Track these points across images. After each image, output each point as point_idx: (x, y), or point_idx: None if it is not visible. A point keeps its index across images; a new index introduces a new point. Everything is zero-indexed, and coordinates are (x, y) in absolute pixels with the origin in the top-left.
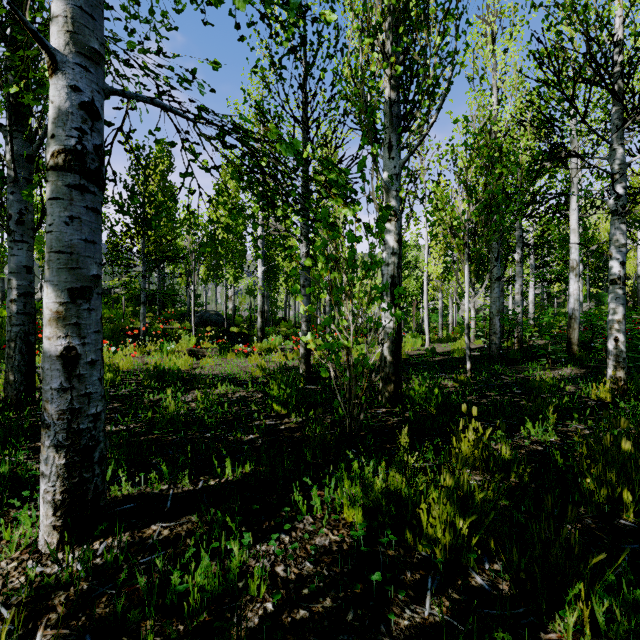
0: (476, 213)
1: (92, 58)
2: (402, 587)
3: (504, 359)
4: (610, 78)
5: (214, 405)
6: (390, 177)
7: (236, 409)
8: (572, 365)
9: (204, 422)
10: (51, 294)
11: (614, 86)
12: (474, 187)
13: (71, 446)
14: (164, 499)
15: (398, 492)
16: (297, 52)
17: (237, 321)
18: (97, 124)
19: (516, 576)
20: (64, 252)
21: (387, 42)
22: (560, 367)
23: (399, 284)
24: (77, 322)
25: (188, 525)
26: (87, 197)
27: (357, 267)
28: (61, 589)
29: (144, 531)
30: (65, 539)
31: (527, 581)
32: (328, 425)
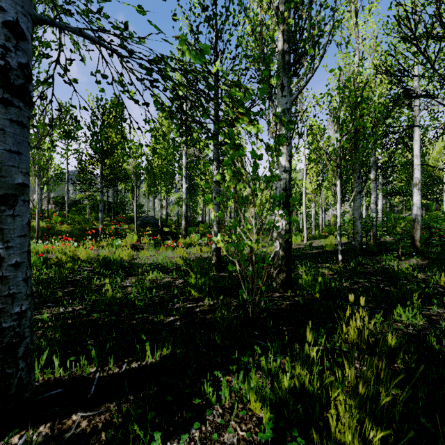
0: (347, 141)
1: None
2: None
3: (364, 252)
4: None
5: (144, 290)
6: (282, 111)
7: (162, 293)
8: (417, 257)
9: (135, 305)
10: None
11: None
12: (345, 121)
13: None
14: (90, 383)
15: (301, 385)
16: (210, 21)
17: (168, 223)
18: (22, 44)
19: None
20: None
21: (280, 5)
22: (408, 258)
23: (289, 195)
24: None
25: (106, 415)
26: (11, 110)
27: (259, 179)
28: None
29: (64, 422)
30: None
31: None
32: (234, 308)
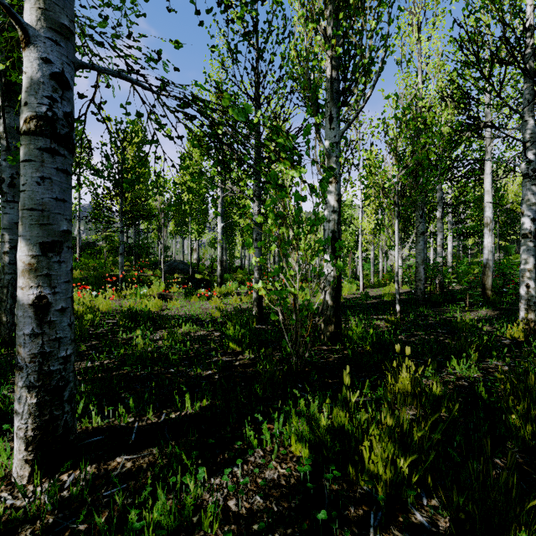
0: (405, 176)
1: (62, 33)
2: (346, 523)
3: (428, 302)
4: (523, 58)
5: (178, 343)
6: (331, 145)
7: (197, 346)
8: (487, 307)
9: (169, 359)
10: (24, 248)
11: (526, 65)
12: (403, 154)
13: (42, 386)
14: (129, 431)
15: (341, 428)
16: (250, 39)
17: (200, 269)
18: (67, 93)
19: (455, 516)
20: (36, 209)
21: (328, 28)
22: (476, 309)
23: (339, 238)
24: (48, 273)
25: (149, 457)
26: (57, 159)
27: (303, 223)
28: (28, 523)
29: (109, 463)
30: (35, 473)
31: (466, 521)
32: (277, 361)
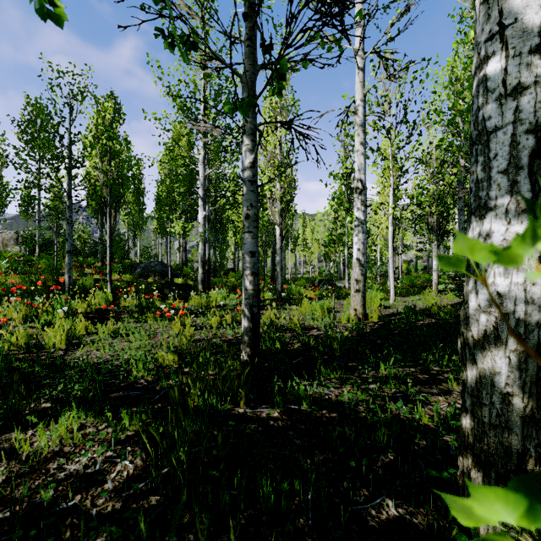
0: None
1: None
2: None
3: None
4: None
5: None
6: None
7: None
8: None
9: None
10: None
11: None
12: None
13: None
14: None
15: None
16: None
17: (185, 272)
18: None
19: None
20: None
21: None
22: None
23: None
24: None
25: None
26: None
27: None
28: None
29: None
30: None
31: None
32: None
